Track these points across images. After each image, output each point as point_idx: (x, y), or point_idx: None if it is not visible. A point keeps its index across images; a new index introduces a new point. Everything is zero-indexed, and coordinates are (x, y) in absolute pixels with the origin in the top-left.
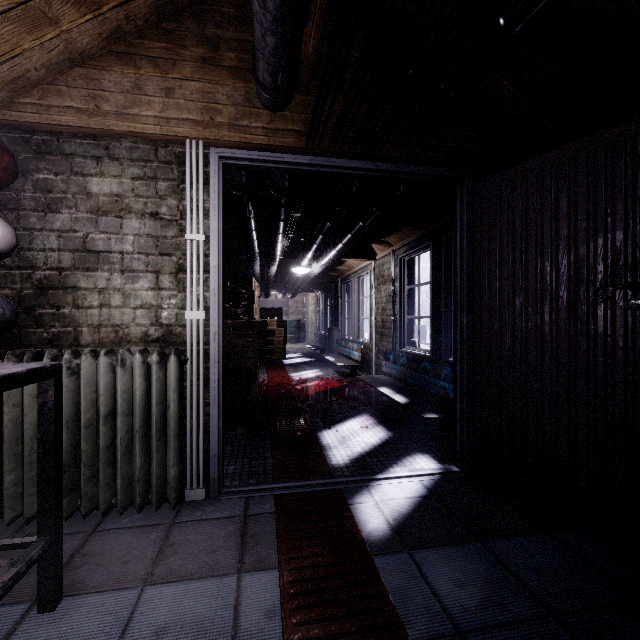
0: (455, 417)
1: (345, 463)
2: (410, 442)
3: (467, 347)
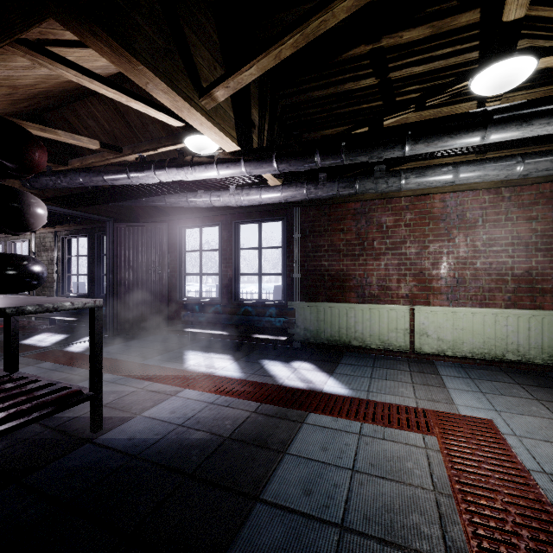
0: (106, 315)
1: (51, 345)
2: (82, 335)
3: (112, 287)
